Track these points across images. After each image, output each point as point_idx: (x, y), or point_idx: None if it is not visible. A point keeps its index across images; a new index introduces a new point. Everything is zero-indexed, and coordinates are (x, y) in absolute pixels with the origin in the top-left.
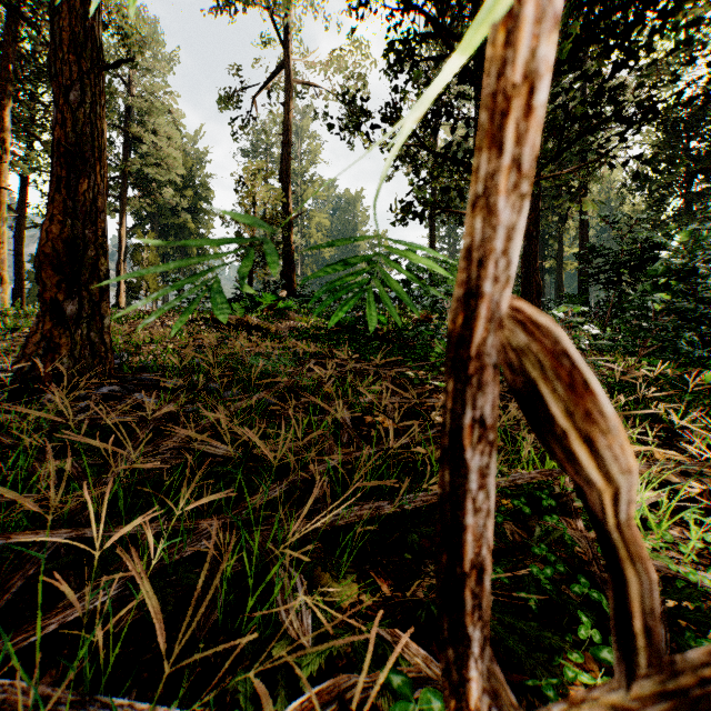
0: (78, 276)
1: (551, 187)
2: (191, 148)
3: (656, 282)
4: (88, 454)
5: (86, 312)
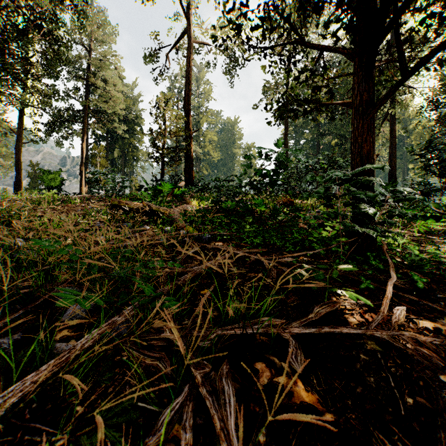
0: None
1: None
2: (129, 92)
3: None
4: None
5: None
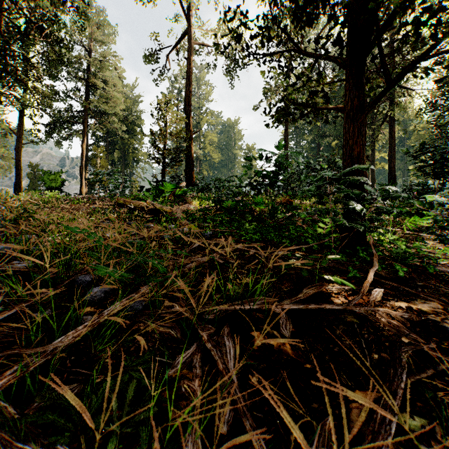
0: None
1: None
2: (129, 92)
3: None
4: None
5: None
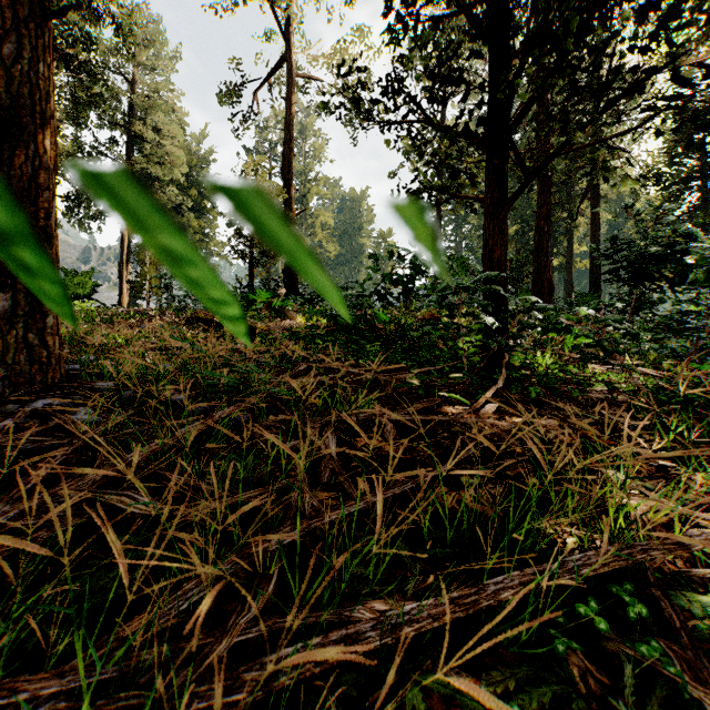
0: None
1: (561, 182)
2: (195, 147)
3: (709, 272)
4: None
5: (23, 309)
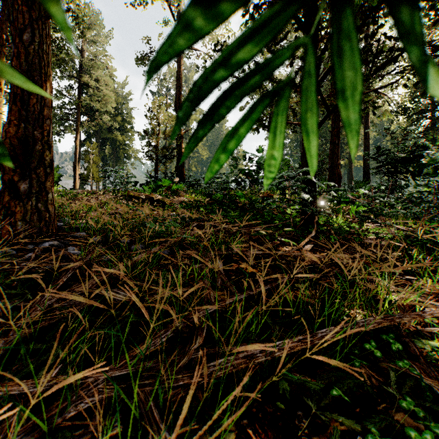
0: (29, 163)
1: None
2: (120, 91)
3: (435, 168)
4: (16, 298)
5: (35, 189)
